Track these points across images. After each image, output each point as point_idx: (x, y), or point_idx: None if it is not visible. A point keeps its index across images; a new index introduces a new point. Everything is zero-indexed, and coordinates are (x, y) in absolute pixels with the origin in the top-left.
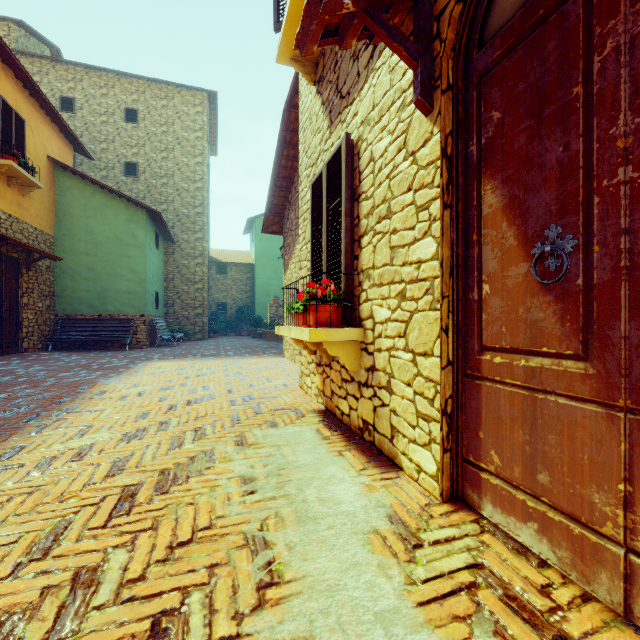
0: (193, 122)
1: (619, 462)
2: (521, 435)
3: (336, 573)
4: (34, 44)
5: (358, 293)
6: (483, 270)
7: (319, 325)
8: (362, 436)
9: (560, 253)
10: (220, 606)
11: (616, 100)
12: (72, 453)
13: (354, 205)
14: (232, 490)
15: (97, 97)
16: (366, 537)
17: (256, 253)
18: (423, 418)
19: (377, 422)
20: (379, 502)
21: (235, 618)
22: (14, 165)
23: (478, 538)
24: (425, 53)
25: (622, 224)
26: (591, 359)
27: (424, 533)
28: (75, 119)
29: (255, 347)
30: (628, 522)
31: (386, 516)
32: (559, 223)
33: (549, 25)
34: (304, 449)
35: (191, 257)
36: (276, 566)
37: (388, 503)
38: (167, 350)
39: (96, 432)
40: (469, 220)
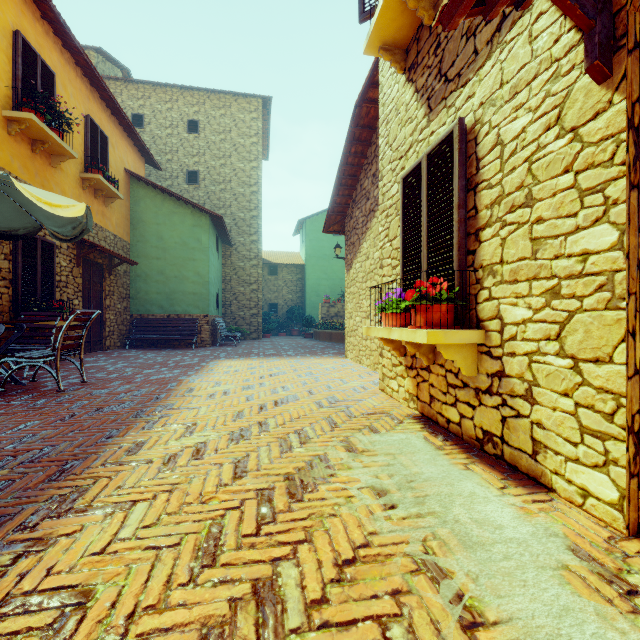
0: (249, 128)
1: None
2: None
3: (548, 618)
4: (109, 68)
5: (475, 291)
6: None
7: (431, 326)
8: (482, 448)
9: None
10: None
11: None
12: (190, 451)
13: (468, 195)
14: (369, 502)
15: (163, 112)
16: (558, 574)
17: (306, 254)
18: (593, 435)
19: (508, 434)
20: (548, 530)
21: None
22: (101, 178)
23: None
24: (603, 9)
25: None
26: None
27: (630, 576)
28: (144, 134)
29: (312, 347)
30: None
31: (567, 549)
32: None
33: None
34: (423, 459)
35: (247, 259)
36: (469, 601)
37: (560, 532)
38: (229, 349)
39: (203, 430)
40: None
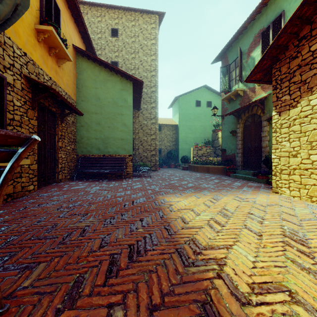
0: (149, 34)
1: None
2: None
3: None
4: None
5: None
6: None
7: None
8: None
9: None
10: None
11: None
12: None
13: None
14: None
15: (95, 23)
16: None
17: (179, 118)
18: None
19: None
20: None
21: None
22: (53, 31)
23: None
24: None
25: None
26: None
27: None
28: None
29: (208, 178)
30: None
31: None
32: None
33: None
34: None
35: (148, 119)
36: None
37: None
38: (150, 180)
39: None
40: None
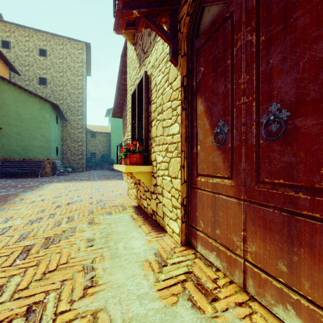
0: (77, 58)
1: (242, 222)
2: (210, 213)
3: (123, 279)
4: None
5: (150, 148)
6: (198, 139)
7: (131, 164)
8: (152, 217)
9: (222, 132)
10: (64, 298)
11: (241, 68)
12: None
13: (149, 106)
14: (81, 245)
15: (23, 41)
16: (142, 263)
17: (111, 127)
18: (174, 207)
19: (158, 210)
20: (152, 247)
21: (70, 302)
22: None
23: (193, 260)
24: (174, 37)
25: (242, 121)
26: (233, 179)
27: (169, 260)
28: (10, 53)
29: (109, 175)
30: (245, 248)
31: (154, 253)
32: (223, 119)
33: (220, 32)
34: (122, 224)
35: (76, 128)
36: (95, 278)
37: (156, 247)
38: (62, 177)
39: (14, 220)
40: (193, 116)
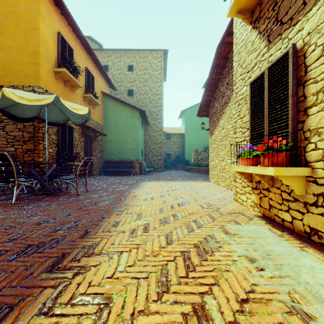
0: (157, 66)
1: None
2: None
3: None
4: (93, 45)
5: (303, 145)
6: None
7: (275, 165)
8: (309, 238)
9: None
10: None
11: None
12: (142, 227)
13: (298, 88)
14: (247, 265)
15: (117, 62)
16: None
17: (185, 128)
18: None
19: None
20: None
21: None
22: (91, 96)
23: None
24: None
25: None
26: None
27: None
28: (108, 74)
29: (189, 176)
30: None
31: None
32: None
33: None
34: (272, 242)
35: (156, 131)
36: None
37: None
38: (148, 176)
39: (145, 217)
40: None
